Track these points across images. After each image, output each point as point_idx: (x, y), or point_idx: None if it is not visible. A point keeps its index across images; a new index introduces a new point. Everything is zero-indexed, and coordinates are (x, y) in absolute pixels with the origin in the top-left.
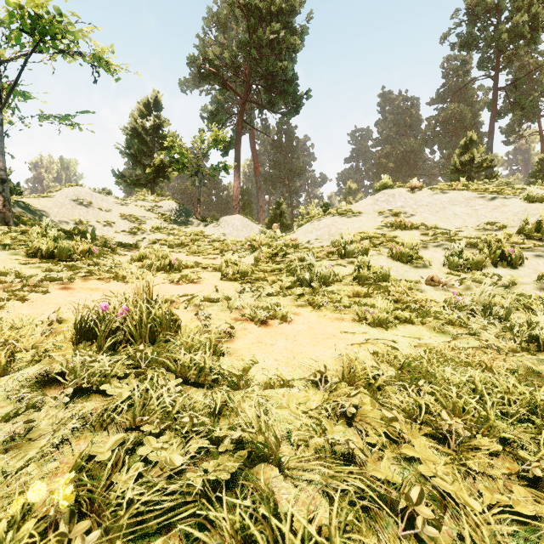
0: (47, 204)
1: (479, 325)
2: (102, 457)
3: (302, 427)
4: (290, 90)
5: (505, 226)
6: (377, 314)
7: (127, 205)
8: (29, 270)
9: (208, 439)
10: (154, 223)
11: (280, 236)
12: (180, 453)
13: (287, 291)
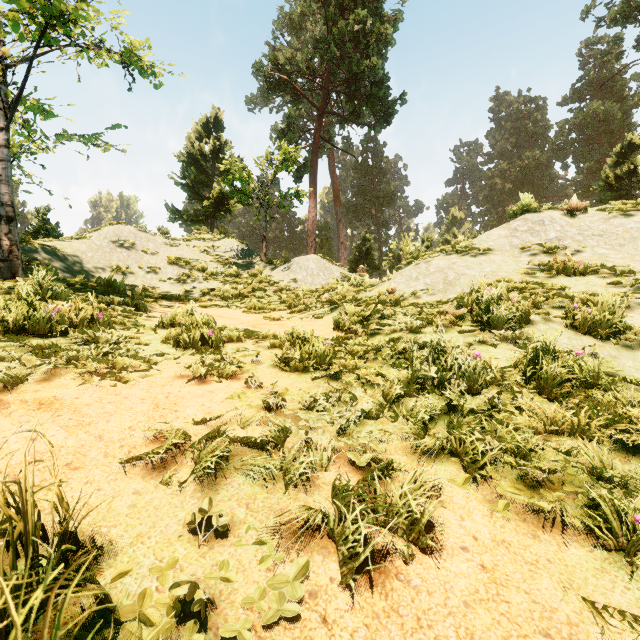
0: (80, 247)
1: None
2: None
3: None
4: (379, 94)
5: None
6: None
7: (178, 246)
8: None
9: None
10: (208, 268)
11: (369, 284)
12: None
13: (397, 405)
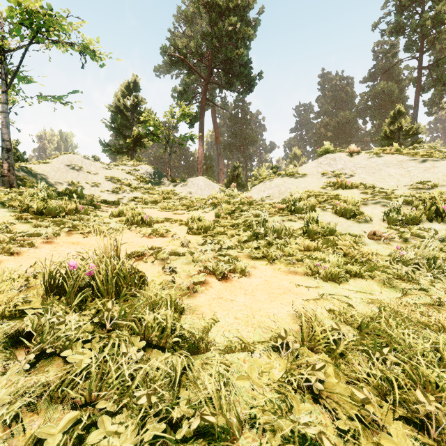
0: (45, 169)
1: (427, 281)
2: (49, 445)
3: (265, 402)
4: (245, 72)
5: (436, 185)
6: (329, 270)
7: (111, 169)
8: (22, 226)
9: (166, 419)
10: (132, 184)
11: (237, 194)
12: (133, 442)
13: (244, 245)
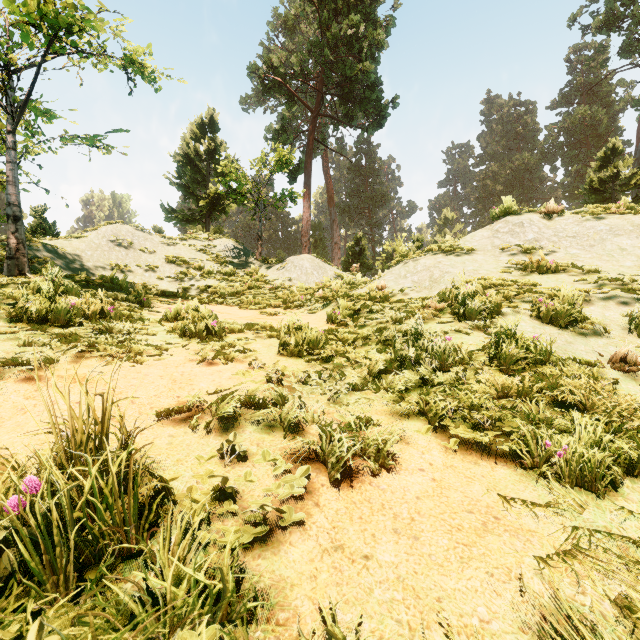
0: (79, 246)
1: None
2: None
3: None
4: (372, 97)
5: None
6: (578, 462)
7: (175, 245)
8: (1, 344)
9: None
10: (205, 267)
11: (361, 282)
12: None
13: (380, 380)
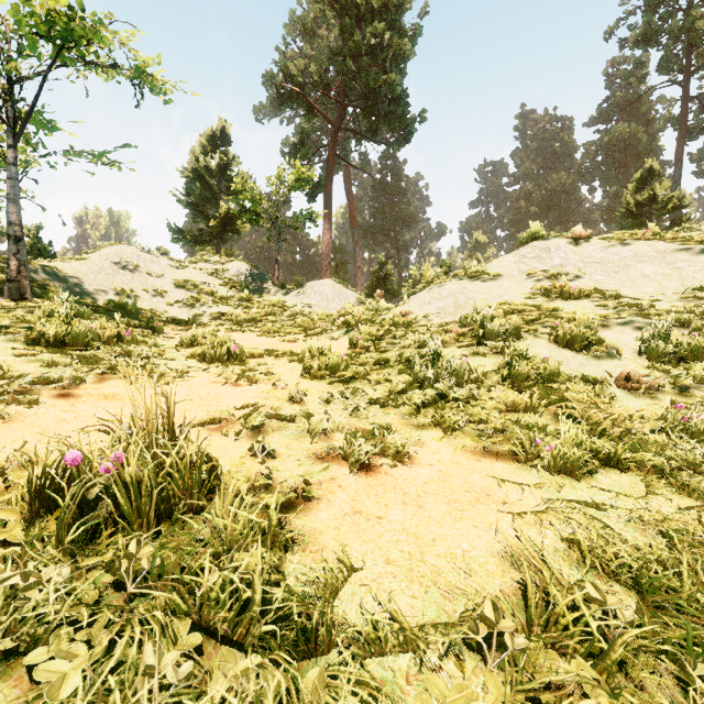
0: (81, 269)
1: None
2: None
3: None
4: (397, 111)
5: None
6: (560, 453)
7: (185, 268)
8: (25, 366)
9: None
10: (218, 292)
11: (385, 308)
12: None
13: (399, 399)
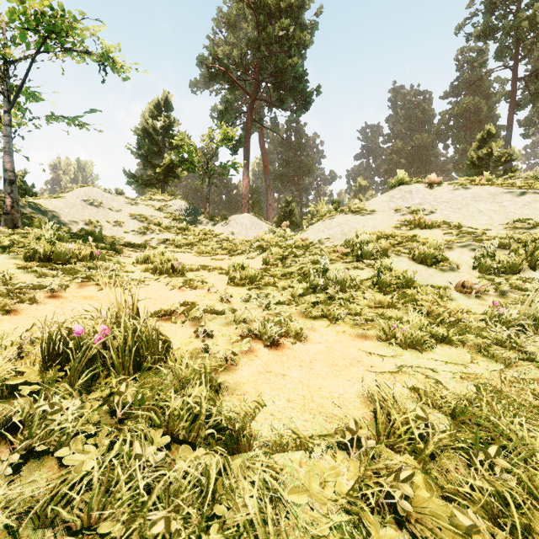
0: (58, 205)
1: (537, 349)
2: None
3: (329, 528)
4: (299, 86)
5: None
6: (409, 334)
7: (137, 205)
8: (24, 276)
9: None
10: (163, 223)
11: (289, 235)
12: None
13: (299, 299)
